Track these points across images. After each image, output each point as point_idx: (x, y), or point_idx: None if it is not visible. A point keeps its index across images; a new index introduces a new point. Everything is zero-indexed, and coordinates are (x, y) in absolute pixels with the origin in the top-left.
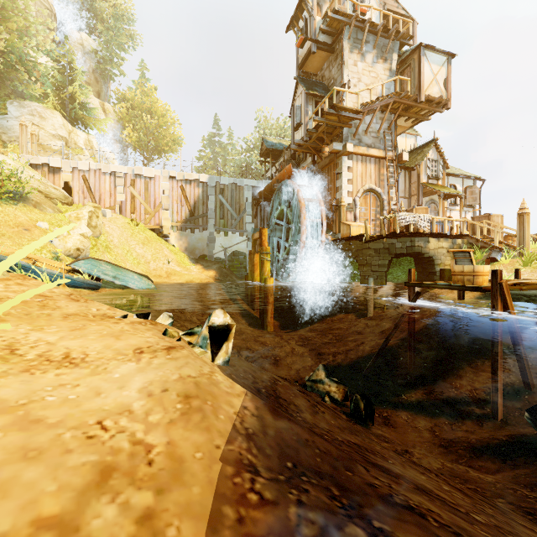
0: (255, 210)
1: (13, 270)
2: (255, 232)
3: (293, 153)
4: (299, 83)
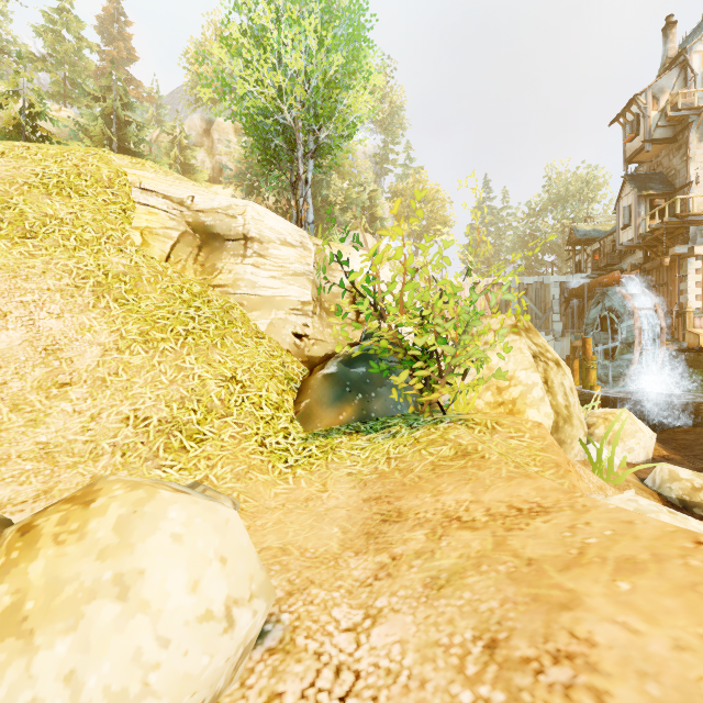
0: (563, 307)
1: None
2: (576, 339)
3: (618, 252)
4: (626, 180)
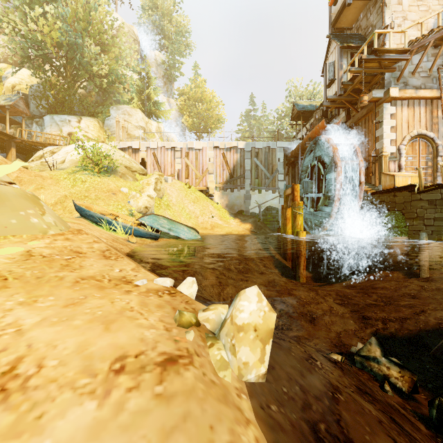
0: (286, 169)
1: (102, 224)
2: (287, 188)
3: (325, 110)
4: (331, 40)
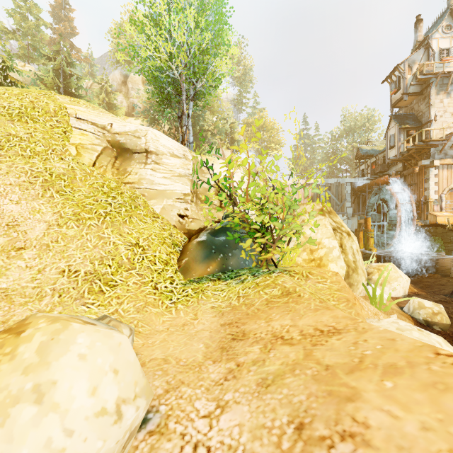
0: (353, 198)
1: None
2: (361, 219)
3: (387, 163)
4: (392, 118)
